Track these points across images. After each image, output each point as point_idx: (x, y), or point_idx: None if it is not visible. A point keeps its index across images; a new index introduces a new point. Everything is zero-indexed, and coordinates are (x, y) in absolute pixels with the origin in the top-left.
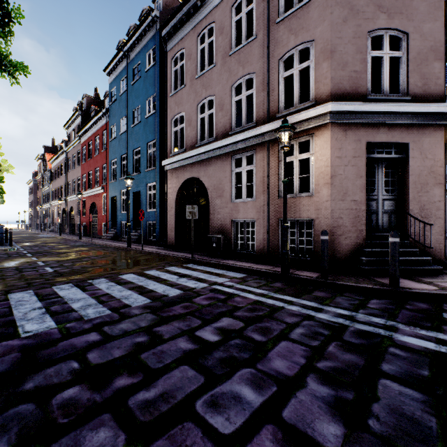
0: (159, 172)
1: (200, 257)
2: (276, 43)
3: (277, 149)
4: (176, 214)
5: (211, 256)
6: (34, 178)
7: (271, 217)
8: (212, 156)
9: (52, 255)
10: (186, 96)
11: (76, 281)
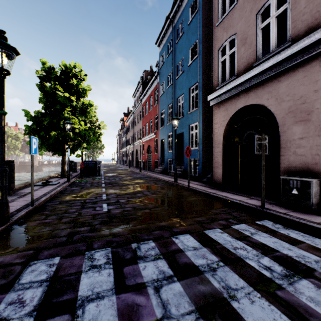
0: (201, 111)
1: (271, 207)
2: None
3: None
4: (223, 150)
5: (288, 207)
6: (119, 133)
7: None
8: (286, 66)
9: (117, 186)
10: (238, 14)
11: (118, 240)
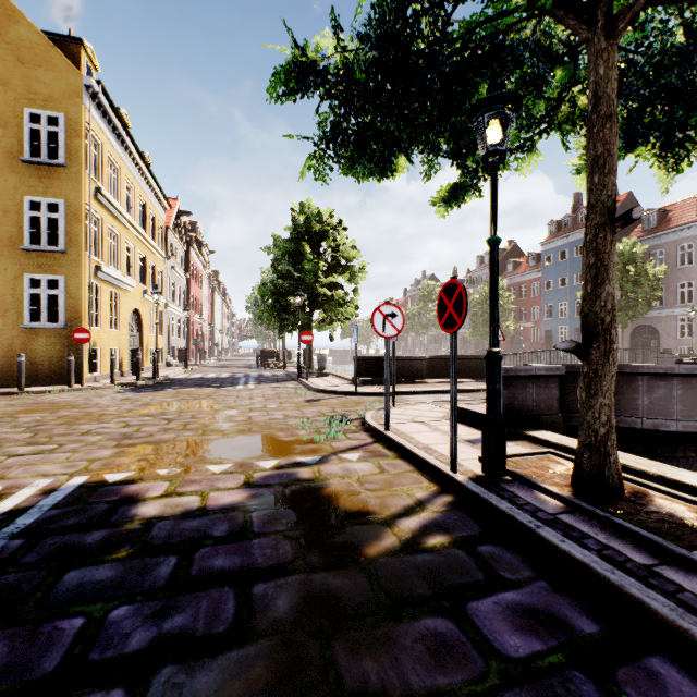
0: None
1: None
2: None
3: None
4: (629, 343)
5: None
6: None
7: None
8: (662, 315)
9: None
10: None
11: None
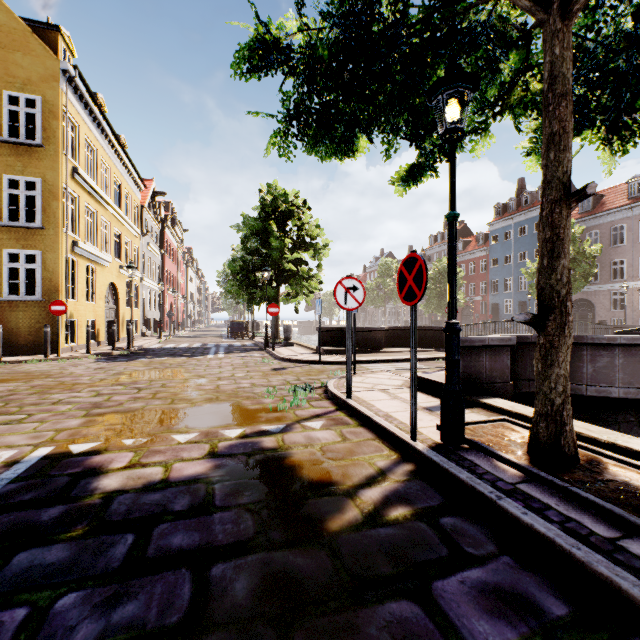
0: None
1: None
2: (637, 251)
3: (637, 291)
4: None
5: None
6: None
7: (634, 317)
8: (597, 290)
9: None
10: None
11: None
